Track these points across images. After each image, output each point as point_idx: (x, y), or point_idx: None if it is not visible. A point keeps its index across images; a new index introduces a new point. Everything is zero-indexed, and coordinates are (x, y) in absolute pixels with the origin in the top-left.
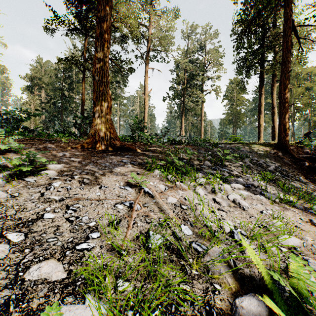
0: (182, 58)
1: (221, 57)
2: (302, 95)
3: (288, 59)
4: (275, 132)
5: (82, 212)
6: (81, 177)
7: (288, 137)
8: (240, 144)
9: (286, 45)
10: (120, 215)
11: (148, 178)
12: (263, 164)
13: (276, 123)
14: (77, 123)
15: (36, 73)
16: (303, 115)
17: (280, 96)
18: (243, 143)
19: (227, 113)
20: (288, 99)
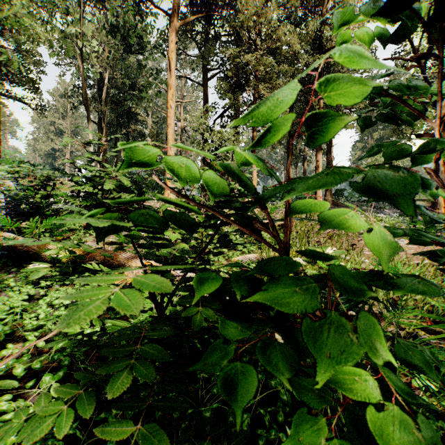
0: None
1: None
2: None
3: None
4: None
5: None
6: None
7: None
8: None
9: None
10: None
11: None
12: None
13: None
14: None
15: None
16: None
17: None
18: None
19: None
20: None
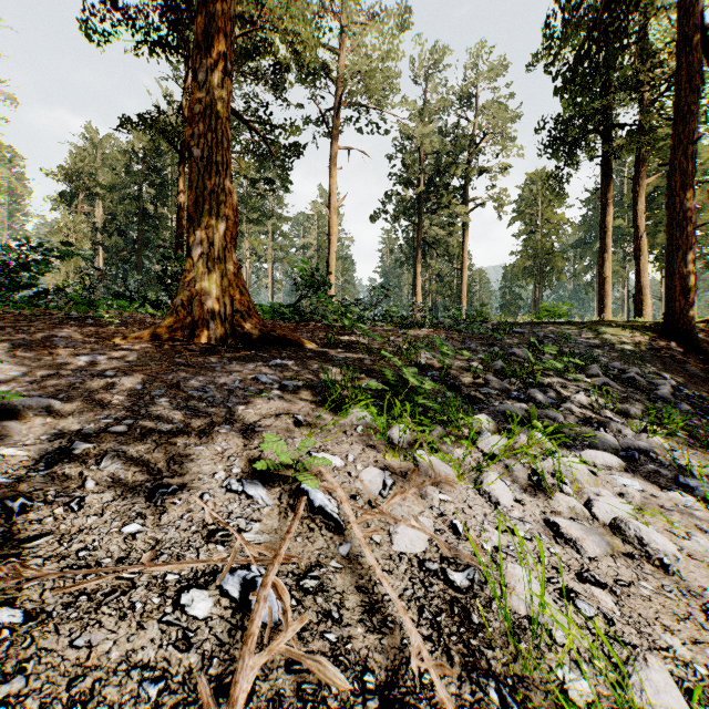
0: (418, 123)
1: (509, 120)
2: (701, 207)
3: (693, 109)
4: (643, 295)
5: (1, 670)
6: (102, 444)
7: (692, 307)
8: (567, 327)
9: (686, 74)
10: (186, 665)
11: (330, 441)
12: (641, 381)
13: (644, 273)
14: (165, 275)
15: (81, 163)
16: (702, 255)
17: (670, 204)
18: (574, 323)
19: (521, 253)
20: (691, 211)
